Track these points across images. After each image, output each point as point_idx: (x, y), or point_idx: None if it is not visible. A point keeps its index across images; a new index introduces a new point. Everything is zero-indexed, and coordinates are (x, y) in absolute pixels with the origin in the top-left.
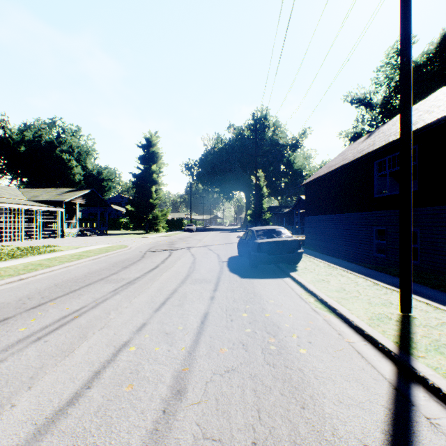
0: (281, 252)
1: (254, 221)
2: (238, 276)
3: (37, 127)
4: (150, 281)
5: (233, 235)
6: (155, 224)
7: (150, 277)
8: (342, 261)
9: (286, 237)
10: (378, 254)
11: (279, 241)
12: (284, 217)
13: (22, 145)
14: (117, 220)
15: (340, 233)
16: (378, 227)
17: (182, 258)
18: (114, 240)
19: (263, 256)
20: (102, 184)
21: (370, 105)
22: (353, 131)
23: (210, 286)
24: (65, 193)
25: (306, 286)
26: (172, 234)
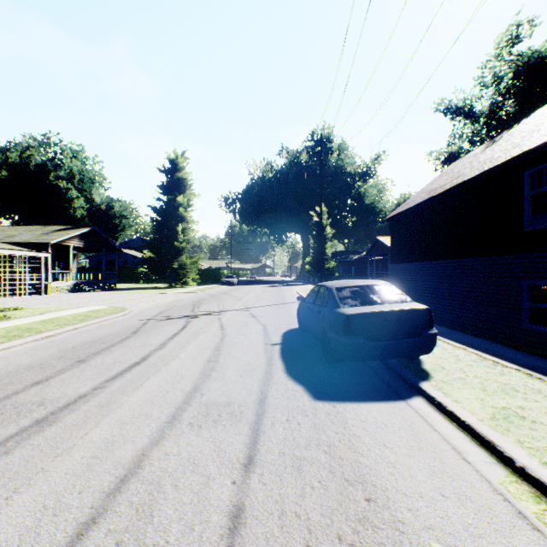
0: (395, 335)
1: (314, 272)
2: (306, 391)
3: (27, 147)
4: (96, 416)
5: (287, 290)
6: (181, 274)
7: (106, 397)
8: (495, 345)
9: (401, 303)
10: (533, 326)
11: (390, 312)
12: (353, 266)
13: (3, 169)
14: (135, 270)
15: (453, 290)
16: (535, 281)
17: (202, 334)
18: (118, 297)
19: (356, 344)
20: (113, 222)
21: (472, 115)
22: (447, 151)
23: (238, 441)
24: (53, 232)
25: (506, 452)
26: (204, 289)
